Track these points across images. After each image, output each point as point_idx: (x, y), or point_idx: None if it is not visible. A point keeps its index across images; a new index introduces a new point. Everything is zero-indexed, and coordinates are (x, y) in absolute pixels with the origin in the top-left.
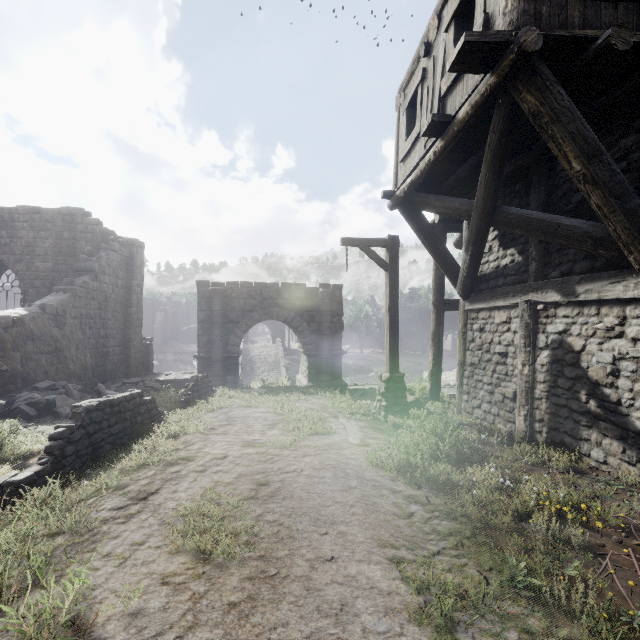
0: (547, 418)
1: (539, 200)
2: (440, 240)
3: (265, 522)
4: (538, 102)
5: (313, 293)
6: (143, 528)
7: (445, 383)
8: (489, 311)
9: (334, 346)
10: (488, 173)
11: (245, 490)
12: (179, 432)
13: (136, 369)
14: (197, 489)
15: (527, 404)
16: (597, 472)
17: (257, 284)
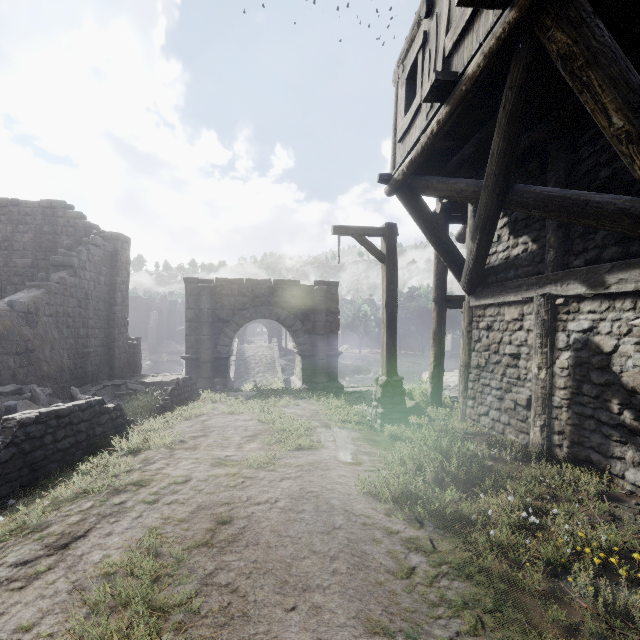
0: (569, 430)
1: (558, 178)
2: (443, 229)
3: (212, 587)
4: (571, 40)
5: (307, 290)
6: (41, 599)
7: (446, 384)
8: (498, 307)
9: (330, 346)
10: (502, 142)
11: (198, 531)
12: (141, 446)
13: (121, 370)
14: (137, 530)
15: (544, 413)
16: (636, 499)
17: (248, 281)
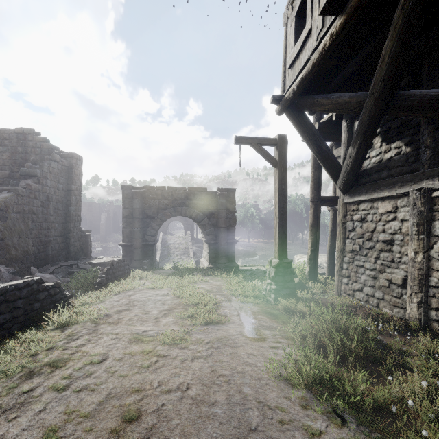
0: None
1: (434, 87)
2: (323, 140)
3: None
4: None
5: (212, 195)
6: None
7: None
8: (371, 202)
9: (229, 236)
10: (395, 44)
11: (100, 435)
12: (70, 321)
13: (75, 254)
14: (31, 433)
15: (421, 291)
16: None
17: (169, 188)
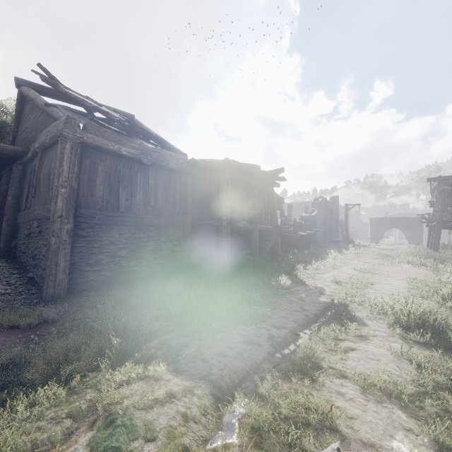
0: None
1: None
2: None
3: None
4: None
5: (410, 220)
6: None
7: None
8: None
9: (419, 237)
10: None
11: None
12: None
13: None
14: None
15: None
16: None
17: (389, 218)
